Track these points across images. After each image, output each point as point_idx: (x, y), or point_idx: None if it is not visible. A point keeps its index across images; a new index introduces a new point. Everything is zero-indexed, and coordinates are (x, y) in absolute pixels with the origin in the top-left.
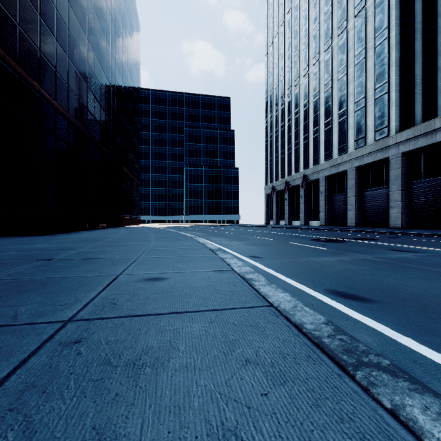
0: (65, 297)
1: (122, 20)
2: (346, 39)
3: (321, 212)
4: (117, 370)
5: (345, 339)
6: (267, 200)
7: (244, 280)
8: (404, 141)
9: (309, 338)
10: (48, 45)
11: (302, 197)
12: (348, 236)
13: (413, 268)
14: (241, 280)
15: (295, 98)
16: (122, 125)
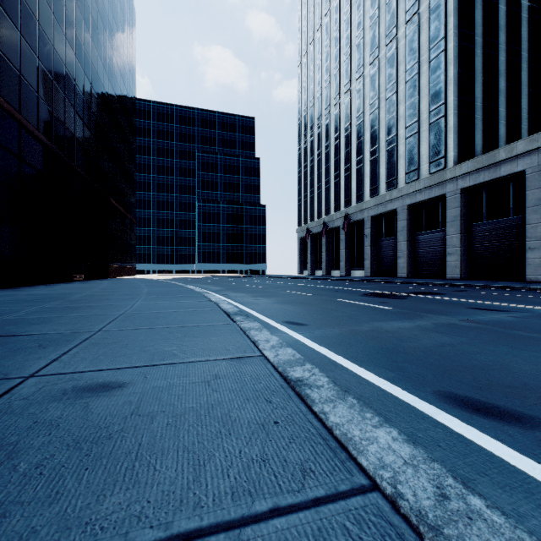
0: None
1: None
2: (395, 50)
3: (366, 260)
4: None
5: None
6: (300, 246)
7: (288, 385)
8: (463, 175)
9: None
10: None
11: (343, 241)
12: (405, 290)
13: (530, 338)
14: (281, 383)
15: (334, 120)
16: (108, 141)
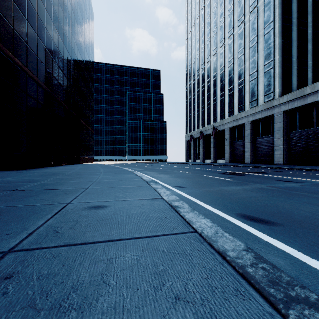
0: (14, 225)
1: (80, 10)
2: (243, 29)
3: (226, 153)
4: (39, 315)
5: (267, 268)
6: (187, 145)
7: (172, 207)
8: (284, 103)
9: (233, 267)
10: (21, 24)
11: (212, 142)
12: (246, 171)
13: (299, 195)
14: (169, 207)
15: (207, 71)
16: (80, 88)
